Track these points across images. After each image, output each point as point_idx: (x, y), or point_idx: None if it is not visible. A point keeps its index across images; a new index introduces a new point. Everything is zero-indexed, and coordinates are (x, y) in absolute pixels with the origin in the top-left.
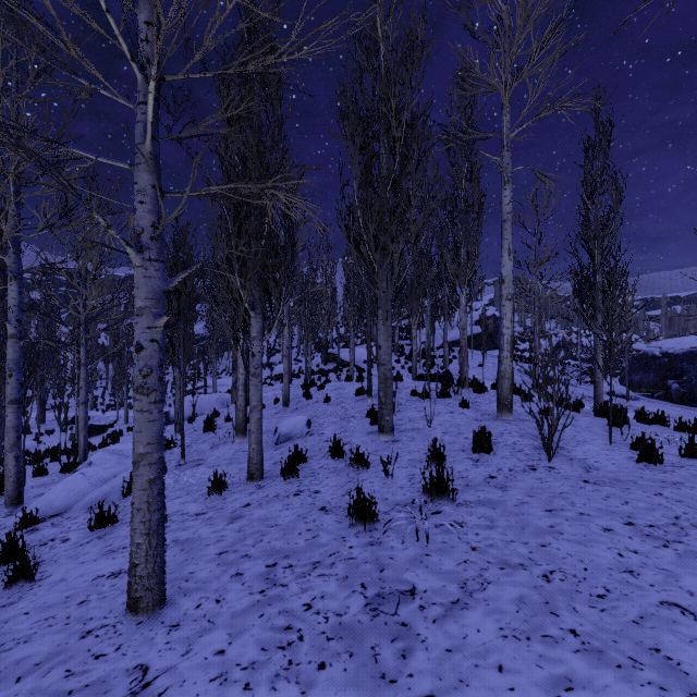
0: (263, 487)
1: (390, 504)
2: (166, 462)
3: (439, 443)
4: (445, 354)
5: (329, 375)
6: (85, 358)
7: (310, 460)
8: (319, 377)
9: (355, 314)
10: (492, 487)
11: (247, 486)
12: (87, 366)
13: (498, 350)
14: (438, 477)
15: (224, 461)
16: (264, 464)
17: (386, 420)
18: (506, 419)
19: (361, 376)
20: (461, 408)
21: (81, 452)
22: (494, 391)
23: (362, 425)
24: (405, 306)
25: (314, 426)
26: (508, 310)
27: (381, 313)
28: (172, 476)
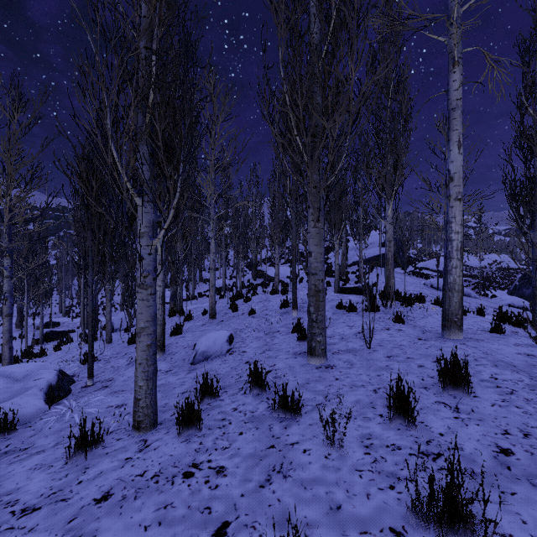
0: (147, 446)
1: (348, 531)
2: (77, 380)
3: (403, 385)
4: (361, 270)
5: (257, 288)
6: (9, 270)
7: (224, 393)
8: (249, 290)
9: (280, 231)
10: (526, 483)
11: (130, 440)
12: (12, 278)
13: (399, 267)
14: (448, 488)
15: (133, 383)
16: (170, 394)
17: (317, 341)
18: (456, 339)
19: (285, 289)
20: (395, 324)
21: (4, 364)
22: (420, 304)
23: (287, 342)
24: (328, 222)
25: (236, 342)
26: (457, 212)
27: (312, 212)
28: (63, 406)
